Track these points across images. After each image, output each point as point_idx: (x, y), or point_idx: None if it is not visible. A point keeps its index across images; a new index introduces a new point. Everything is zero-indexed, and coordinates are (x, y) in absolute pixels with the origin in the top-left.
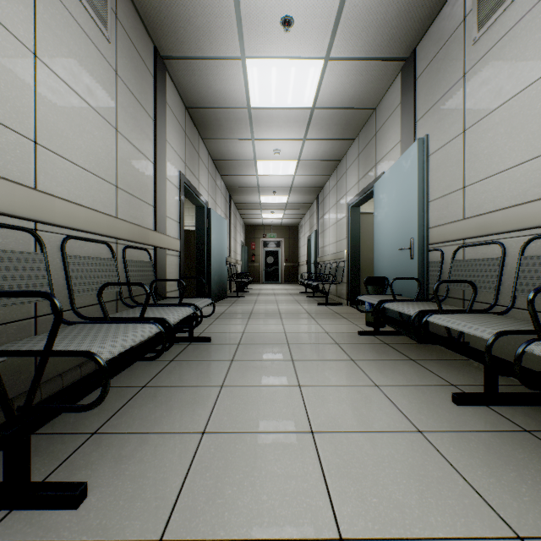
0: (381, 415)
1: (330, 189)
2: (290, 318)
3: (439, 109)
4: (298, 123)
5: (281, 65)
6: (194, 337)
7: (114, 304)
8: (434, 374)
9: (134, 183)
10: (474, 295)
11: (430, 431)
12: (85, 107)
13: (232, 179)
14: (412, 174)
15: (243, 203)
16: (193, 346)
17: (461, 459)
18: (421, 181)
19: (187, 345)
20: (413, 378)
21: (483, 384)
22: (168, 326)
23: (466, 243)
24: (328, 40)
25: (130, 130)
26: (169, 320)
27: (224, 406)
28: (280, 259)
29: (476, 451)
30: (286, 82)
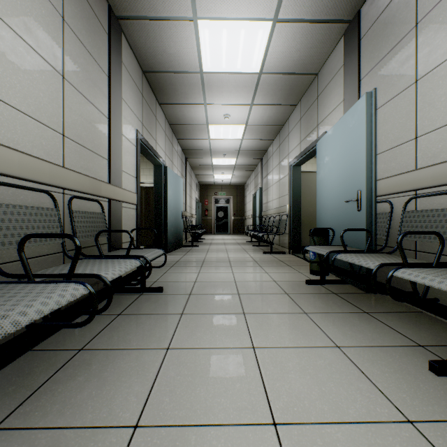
0: (354, 393)
1: (274, 152)
2: (239, 266)
3: (386, 64)
4: (246, 89)
5: (232, 27)
6: (146, 287)
7: (60, 256)
8: (394, 330)
9: (85, 134)
10: (442, 247)
11: (423, 421)
12: (21, 45)
13: (188, 143)
14: (359, 128)
15: (198, 165)
16: (145, 296)
17: None
18: (369, 134)
19: (138, 295)
20: (374, 336)
21: None
22: (116, 279)
23: (418, 194)
24: (277, 0)
25: (80, 81)
26: (105, 277)
27: (167, 379)
28: (229, 213)
29: None
30: (236, 45)
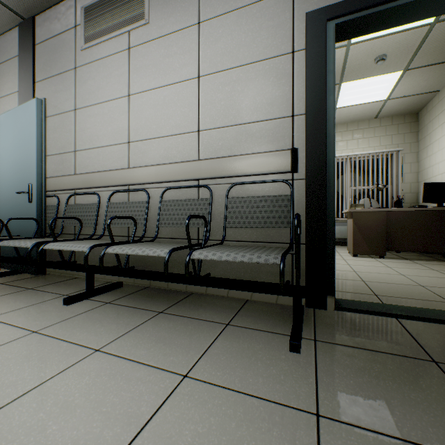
0: None
1: None
2: None
3: (56, 82)
4: None
5: None
6: None
7: None
8: (51, 292)
9: None
10: (81, 228)
11: (45, 328)
12: None
13: None
14: (31, 126)
15: None
16: None
17: (68, 332)
18: (40, 135)
19: None
20: (31, 300)
21: (86, 285)
22: None
23: (77, 193)
24: None
25: None
26: None
27: None
28: None
29: (78, 324)
30: None
